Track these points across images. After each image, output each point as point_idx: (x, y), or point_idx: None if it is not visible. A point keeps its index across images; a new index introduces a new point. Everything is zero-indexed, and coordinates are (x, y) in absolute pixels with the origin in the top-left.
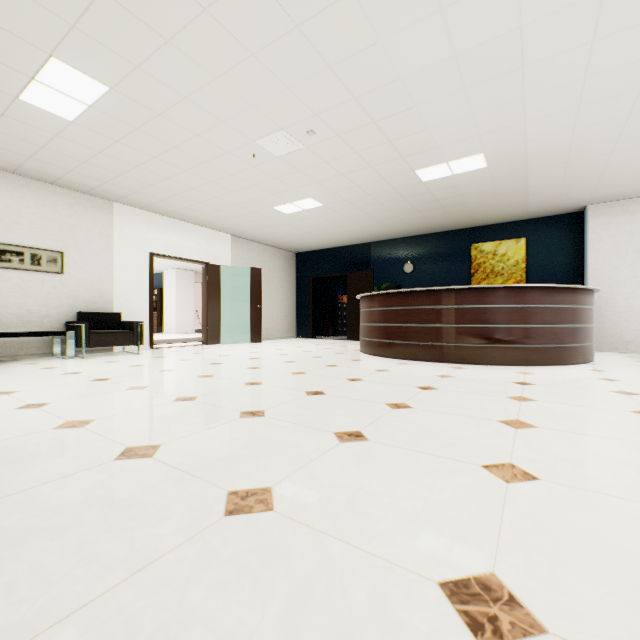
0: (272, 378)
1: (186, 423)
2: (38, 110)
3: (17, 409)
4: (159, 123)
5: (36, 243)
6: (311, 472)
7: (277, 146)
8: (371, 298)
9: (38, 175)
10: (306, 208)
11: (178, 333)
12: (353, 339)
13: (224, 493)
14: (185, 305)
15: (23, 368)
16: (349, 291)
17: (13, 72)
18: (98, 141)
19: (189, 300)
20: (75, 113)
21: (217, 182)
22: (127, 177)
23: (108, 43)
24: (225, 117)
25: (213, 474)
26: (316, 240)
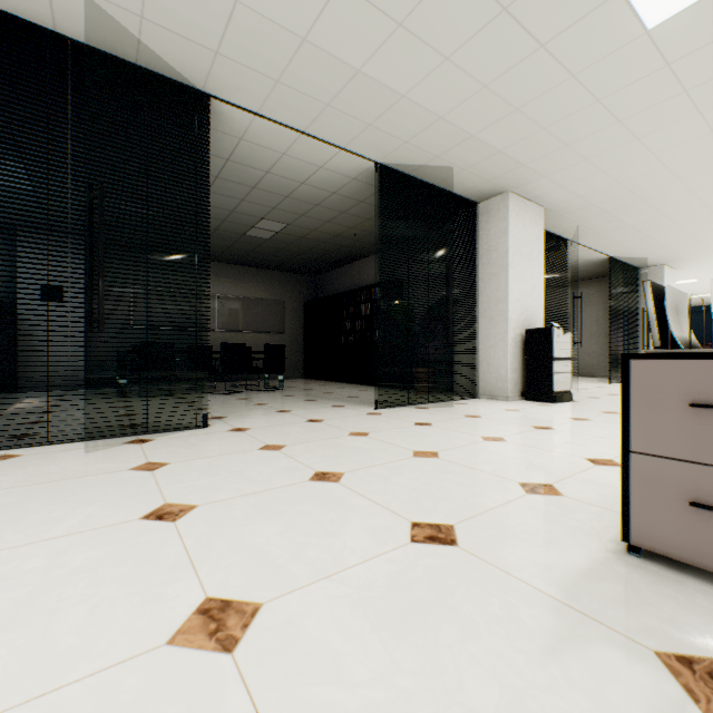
0: None
1: None
2: None
3: None
4: None
5: None
6: None
7: None
8: None
9: None
10: None
11: None
12: None
13: None
14: None
15: None
16: None
17: None
18: None
19: None
20: None
21: None
22: None
23: None
24: None
25: None
26: None
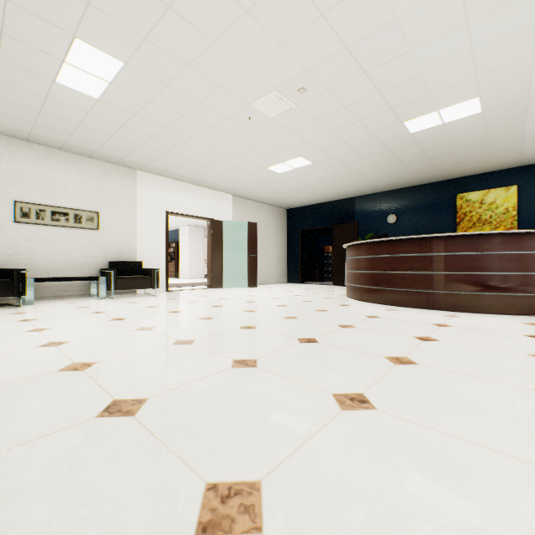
0: (265, 322)
1: (178, 371)
2: (71, 91)
3: (39, 347)
4: (167, 94)
5: (78, 205)
6: (310, 458)
7: (270, 107)
8: (358, 247)
9: (79, 150)
10: (296, 167)
11: (191, 278)
12: (338, 284)
13: (201, 486)
14: (196, 255)
15: (64, 307)
16: (335, 241)
17: (48, 57)
18: (120, 116)
19: (199, 251)
20: (99, 91)
21: (218, 147)
22: (145, 147)
23: (118, 17)
24: (223, 82)
25: (193, 450)
26: (305, 197)
